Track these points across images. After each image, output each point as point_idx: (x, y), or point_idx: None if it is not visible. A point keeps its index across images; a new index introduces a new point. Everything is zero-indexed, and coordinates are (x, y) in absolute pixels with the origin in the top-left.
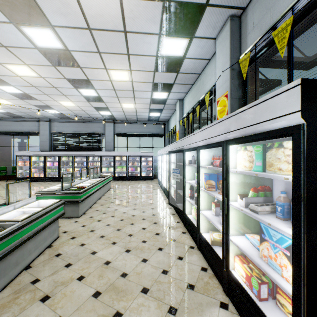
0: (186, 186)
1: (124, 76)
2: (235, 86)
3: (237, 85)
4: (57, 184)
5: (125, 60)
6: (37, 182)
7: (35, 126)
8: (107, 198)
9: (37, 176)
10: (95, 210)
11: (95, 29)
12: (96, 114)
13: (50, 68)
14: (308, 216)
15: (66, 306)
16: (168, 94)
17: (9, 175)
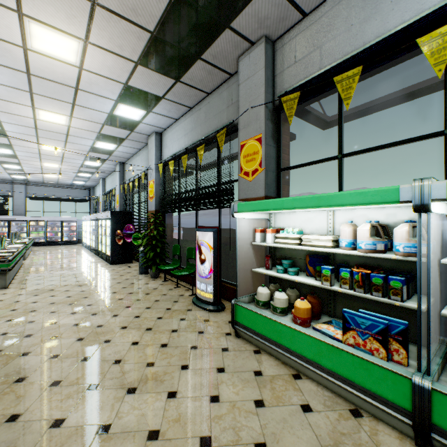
0: (99, 237)
1: (55, 166)
2: (122, 193)
3: (123, 192)
4: None
5: (59, 162)
6: None
7: None
8: (36, 254)
9: None
10: (34, 258)
11: (44, 154)
12: (4, 176)
13: None
14: (112, 232)
15: (51, 267)
16: (92, 175)
17: None
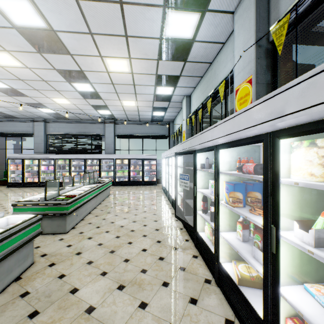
0: (197, 196)
1: (123, 66)
2: (262, 68)
3: (265, 66)
4: (52, 189)
5: (122, 44)
6: (31, 188)
7: (29, 126)
8: (103, 208)
9: (30, 181)
10: (88, 223)
11: None
12: (94, 114)
13: (35, 56)
14: None
15: None
16: (174, 89)
17: (1, 180)
